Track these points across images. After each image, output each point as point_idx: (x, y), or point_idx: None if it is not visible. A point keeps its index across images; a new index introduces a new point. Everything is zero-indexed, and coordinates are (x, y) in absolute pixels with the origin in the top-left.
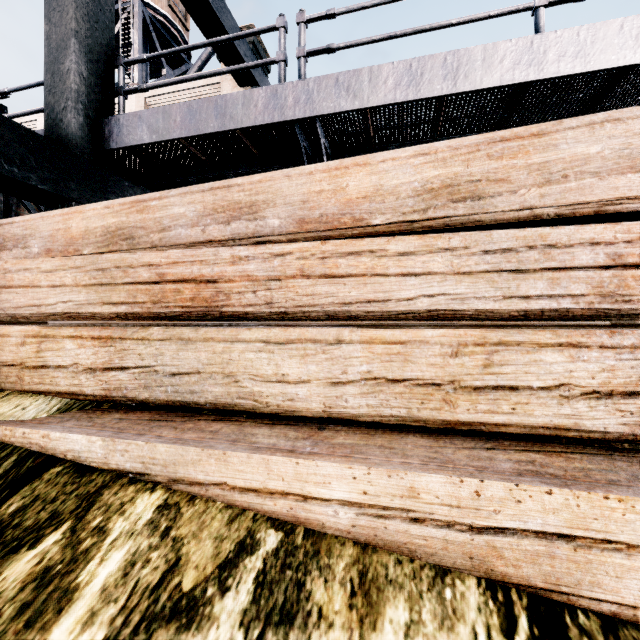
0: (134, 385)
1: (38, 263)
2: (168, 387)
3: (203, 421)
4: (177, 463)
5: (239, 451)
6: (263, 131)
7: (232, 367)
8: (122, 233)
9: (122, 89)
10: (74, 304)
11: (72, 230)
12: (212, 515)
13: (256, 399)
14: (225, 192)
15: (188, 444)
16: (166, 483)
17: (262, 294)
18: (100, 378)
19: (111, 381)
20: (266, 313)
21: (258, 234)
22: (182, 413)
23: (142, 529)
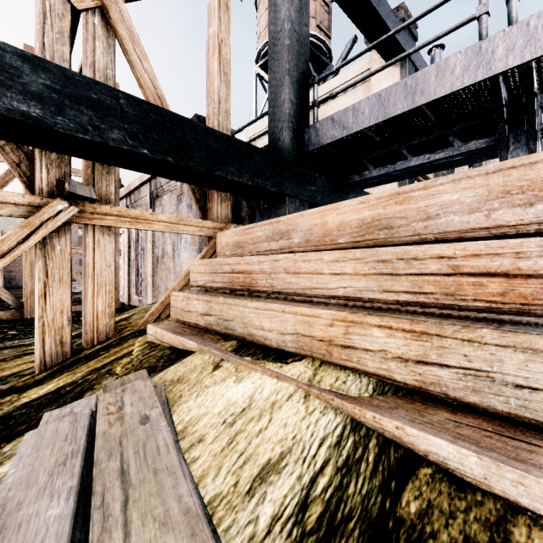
0: (457, 385)
1: (321, 255)
2: (510, 398)
3: None
4: None
5: None
6: (450, 96)
7: None
8: (378, 224)
9: (316, 102)
10: (353, 290)
11: (328, 224)
12: None
13: None
14: (524, 170)
15: None
16: None
17: None
18: (412, 369)
19: (426, 374)
20: None
21: None
22: (529, 431)
23: None
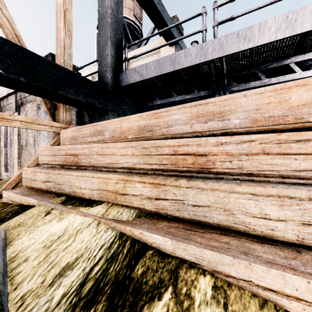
0: (171, 208)
1: (116, 144)
2: (190, 212)
3: (214, 234)
4: (217, 262)
5: (259, 264)
6: (191, 67)
7: (230, 206)
8: (147, 128)
9: (126, 58)
10: (132, 163)
11: (123, 127)
12: (247, 300)
13: (246, 226)
14: (204, 106)
15: (221, 252)
16: (210, 271)
17: (235, 163)
18: (153, 203)
19: (159, 205)
20: (238, 173)
21: (225, 128)
22: (197, 226)
23: (211, 301)
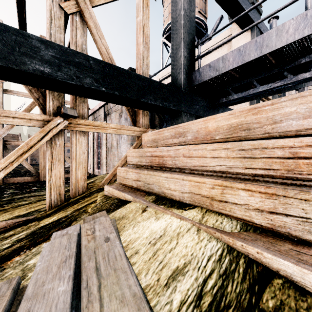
0: (297, 228)
1: (205, 146)
2: None
3: None
4: None
5: None
6: (285, 47)
7: None
8: (241, 127)
9: (199, 56)
10: (226, 167)
11: (209, 127)
12: None
13: None
14: None
15: None
16: None
17: None
18: (266, 216)
19: (275, 220)
20: None
21: None
22: None
23: None
